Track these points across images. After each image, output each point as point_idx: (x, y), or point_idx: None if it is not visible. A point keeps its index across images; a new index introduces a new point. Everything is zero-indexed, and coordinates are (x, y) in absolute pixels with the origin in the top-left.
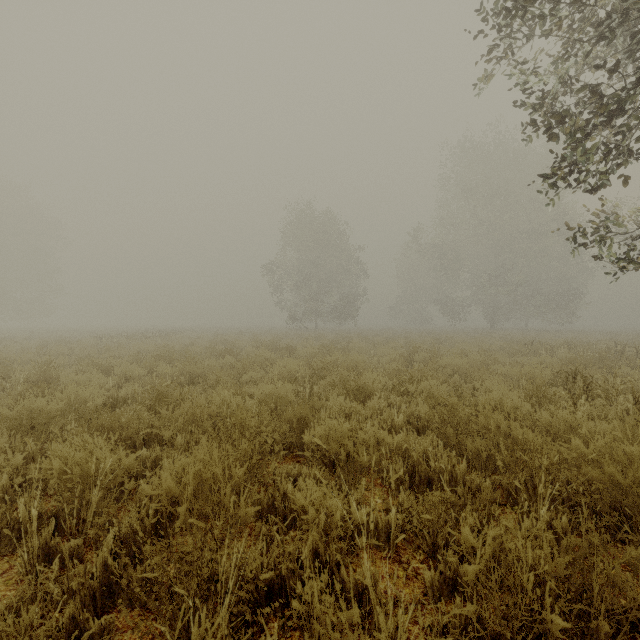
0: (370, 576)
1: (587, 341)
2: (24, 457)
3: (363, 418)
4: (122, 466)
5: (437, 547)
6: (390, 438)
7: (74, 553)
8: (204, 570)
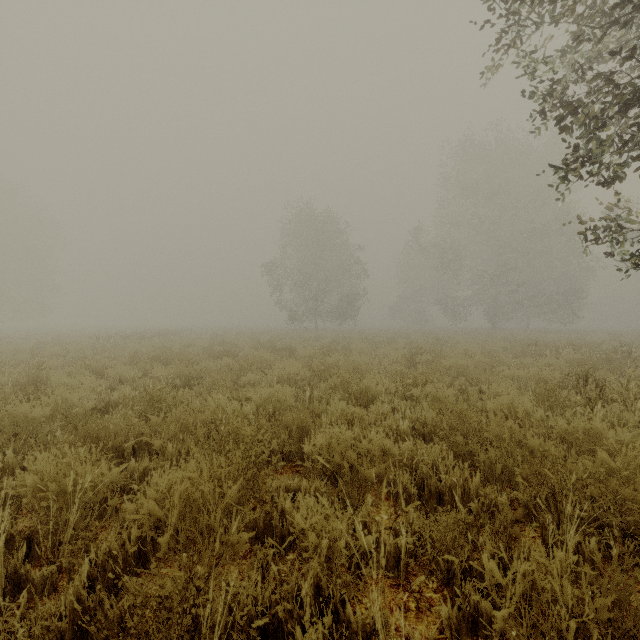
0: (380, 616)
1: (591, 341)
2: (3, 468)
3: (366, 424)
4: (103, 482)
5: (452, 574)
6: (396, 448)
7: (47, 582)
8: (184, 621)
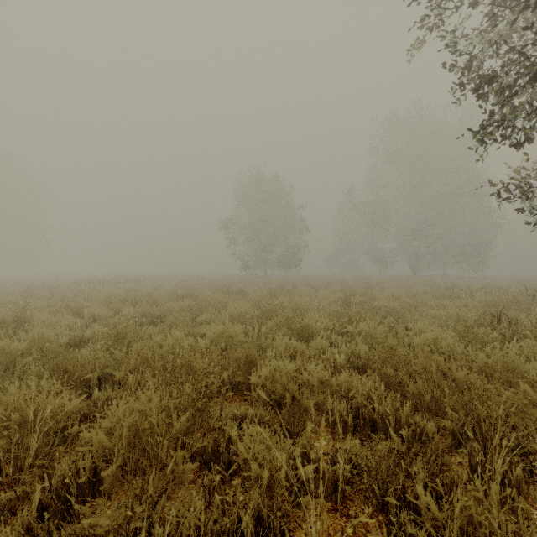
0: None
1: (499, 286)
2: None
3: (307, 358)
4: (63, 412)
5: (387, 501)
6: (334, 379)
7: (4, 508)
8: None
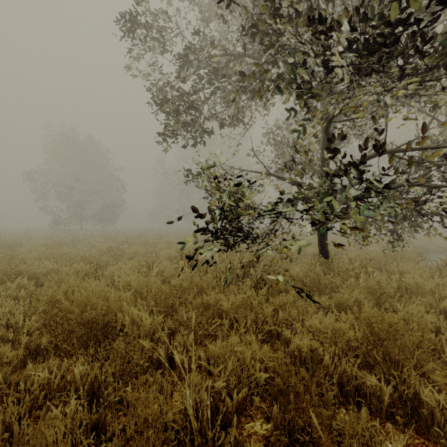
0: None
1: None
2: None
3: None
4: None
5: None
6: None
7: None
8: None
